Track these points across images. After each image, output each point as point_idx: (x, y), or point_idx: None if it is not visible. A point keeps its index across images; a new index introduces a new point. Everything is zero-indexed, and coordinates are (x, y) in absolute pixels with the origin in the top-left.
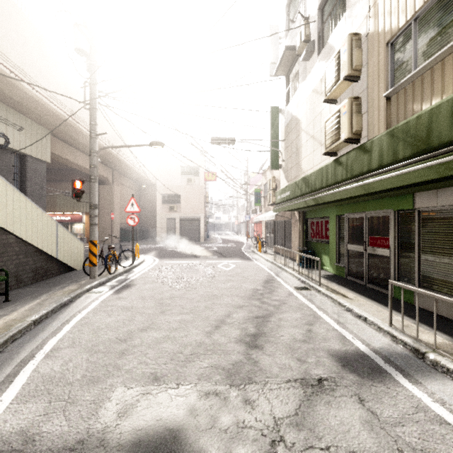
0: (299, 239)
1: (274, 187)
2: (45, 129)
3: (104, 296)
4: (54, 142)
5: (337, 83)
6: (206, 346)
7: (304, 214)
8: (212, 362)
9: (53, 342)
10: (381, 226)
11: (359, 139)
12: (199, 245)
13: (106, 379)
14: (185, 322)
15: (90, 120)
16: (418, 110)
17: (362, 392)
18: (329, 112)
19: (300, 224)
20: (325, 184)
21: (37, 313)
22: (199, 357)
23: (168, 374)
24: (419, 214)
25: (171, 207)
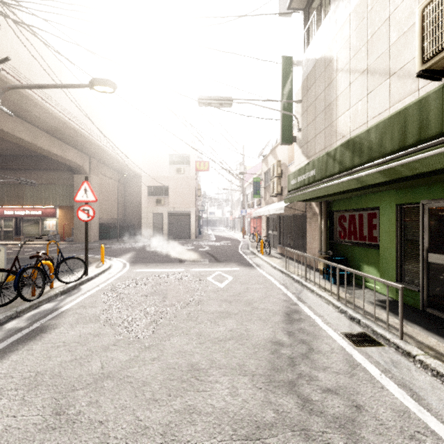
0: (321, 240)
1: (280, 173)
2: None
3: None
4: (1, 115)
5: None
6: None
7: (327, 204)
8: None
9: None
10: None
11: None
12: (189, 243)
13: None
14: None
15: None
16: None
17: None
18: (417, 3)
19: (323, 219)
20: (418, 137)
21: None
22: None
23: None
24: None
25: (158, 200)
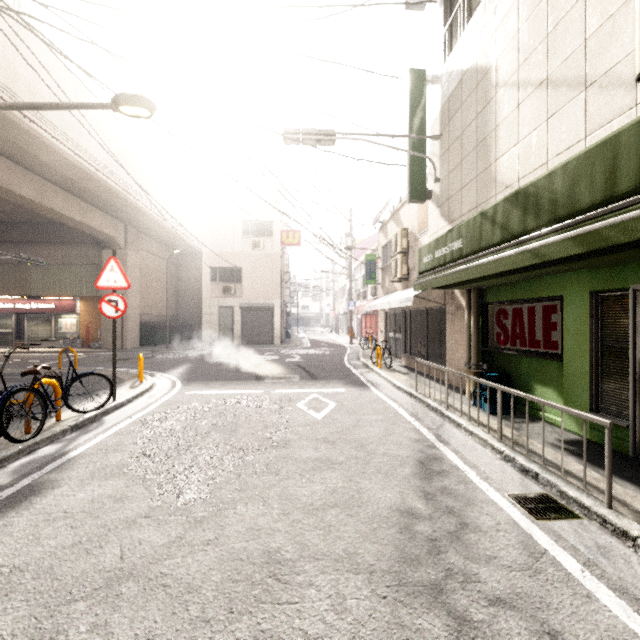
0: (469, 346)
1: (406, 247)
2: None
3: None
4: None
5: None
6: None
7: (478, 293)
8: None
9: None
10: None
11: None
12: (271, 351)
13: None
14: None
15: None
16: None
17: None
18: None
19: (472, 315)
20: (638, 181)
21: None
22: None
23: None
24: None
25: (226, 287)
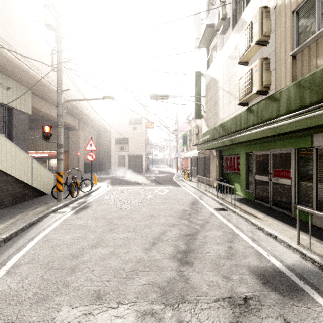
0: (216, 171)
1: (197, 132)
2: (27, 89)
3: (66, 216)
4: (34, 99)
5: (250, 47)
6: (144, 262)
7: (220, 152)
8: (149, 278)
9: (16, 258)
10: (283, 161)
11: (268, 91)
12: (142, 175)
13: (54, 297)
14: (128, 239)
15: (57, 80)
16: (322, 64)
17: (286, 313)
18: (242, 72)
19: (217, 160)
20: (239, 128)
21: (8, 231)
22: (138, 274)
23: (110, 292)
24: (316, 151)
25: (121, 147)
